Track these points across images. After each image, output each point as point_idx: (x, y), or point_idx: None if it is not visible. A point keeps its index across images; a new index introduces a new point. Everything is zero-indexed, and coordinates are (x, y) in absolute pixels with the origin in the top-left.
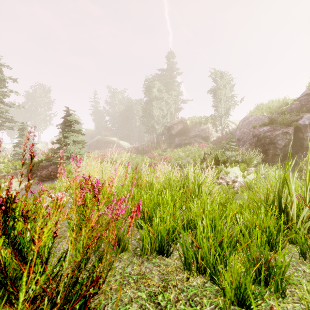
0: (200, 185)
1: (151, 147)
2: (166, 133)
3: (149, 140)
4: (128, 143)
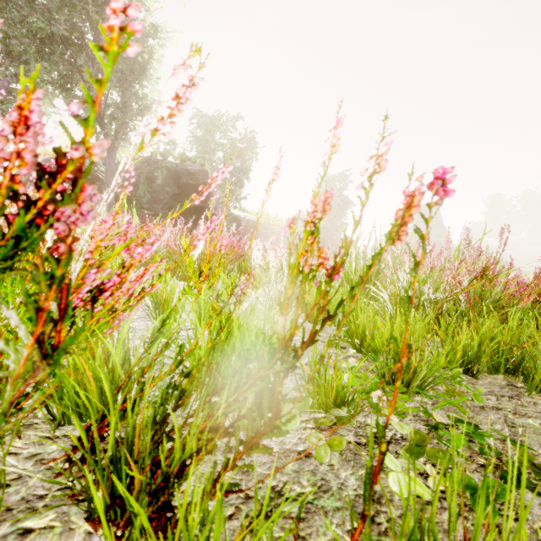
0: None
1: None
2: (168, 194)
3: None
4: None
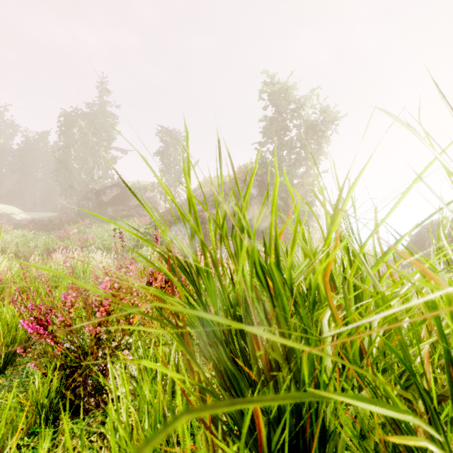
0: (86, 271)
1: (66, 220)
2: (95, 199)
3: (65, 206)
4: (18, 207)
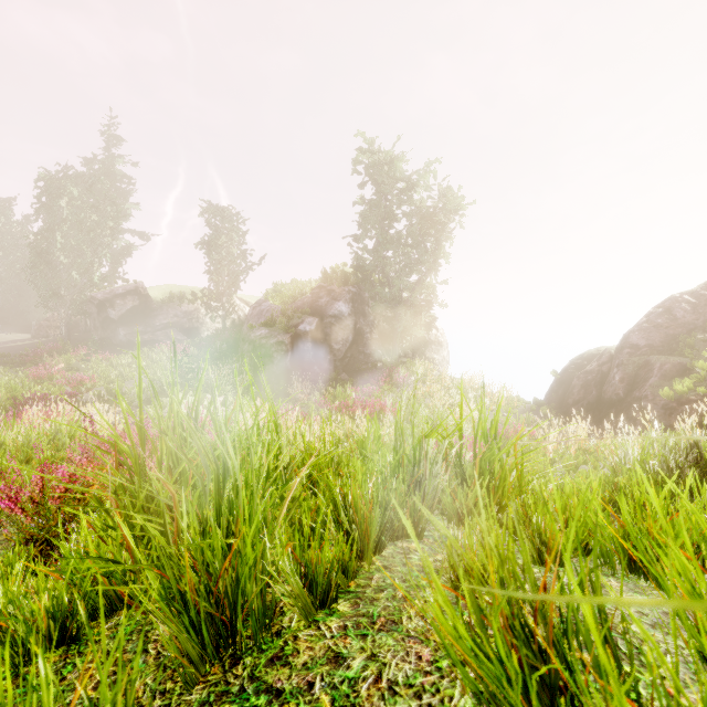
0: (74, 437)
1: (46, 348)
2: (96, 314)
3: (46, 323)
4: None
